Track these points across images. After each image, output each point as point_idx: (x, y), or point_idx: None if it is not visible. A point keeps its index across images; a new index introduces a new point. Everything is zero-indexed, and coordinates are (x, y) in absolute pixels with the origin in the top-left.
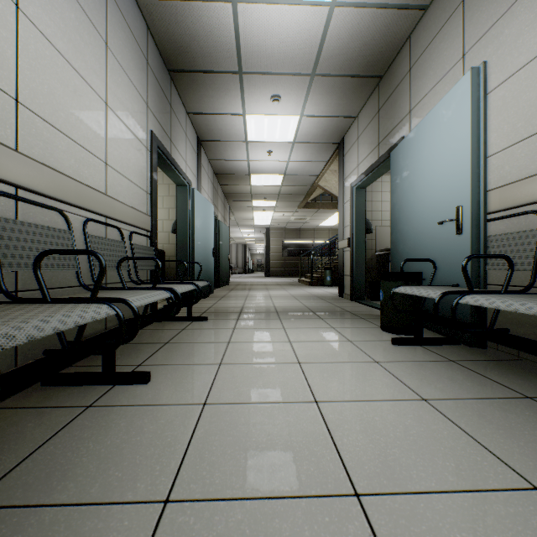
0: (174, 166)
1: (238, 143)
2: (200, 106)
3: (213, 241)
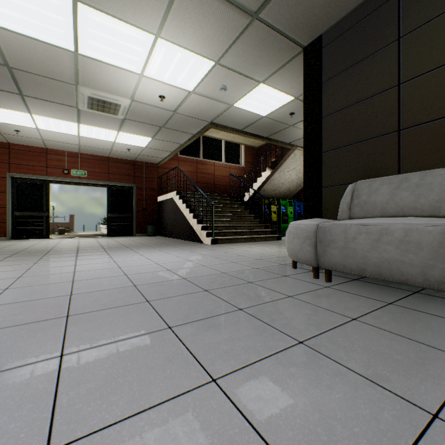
0: None
1: None
2: None
3: None
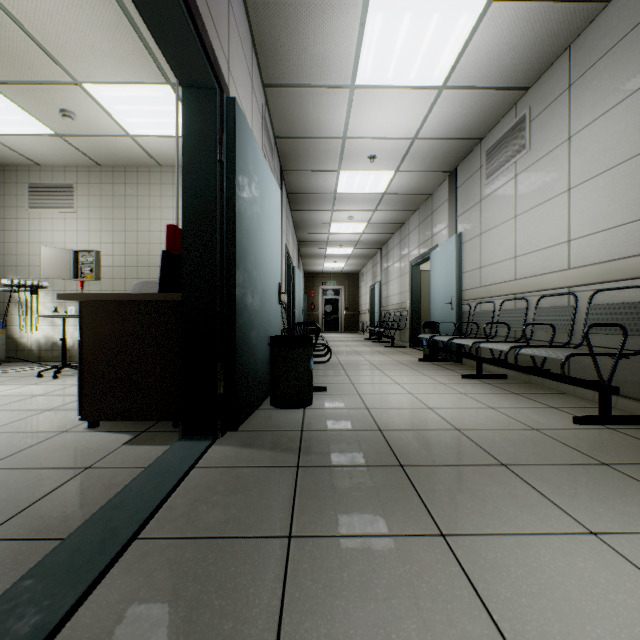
0: None
1: None
2: None
3: None
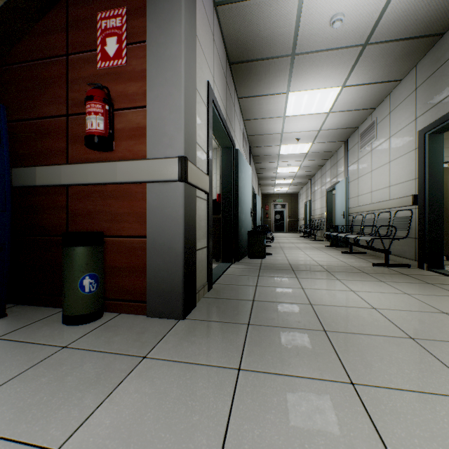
0: None
1: None
2: None
3: None
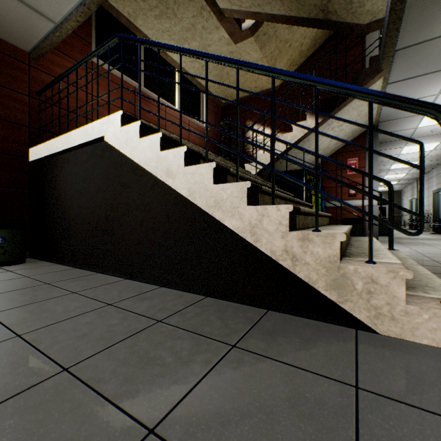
0: None
1: None
2: None
3: None
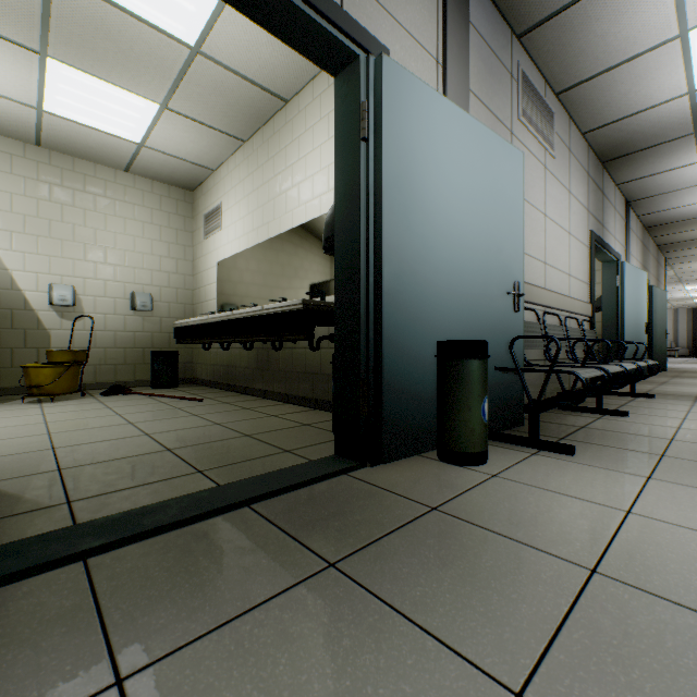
0: (604, 249)
1: (688, 189)
2: (633, 175)
3: (645, 315)
